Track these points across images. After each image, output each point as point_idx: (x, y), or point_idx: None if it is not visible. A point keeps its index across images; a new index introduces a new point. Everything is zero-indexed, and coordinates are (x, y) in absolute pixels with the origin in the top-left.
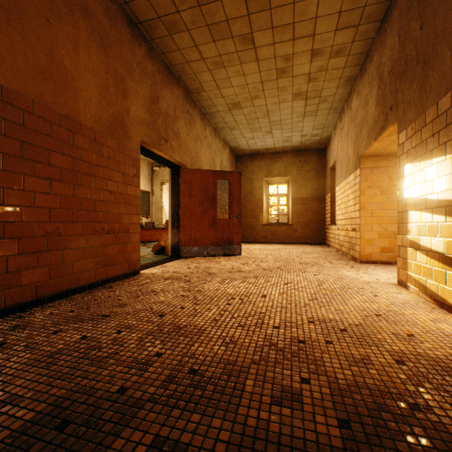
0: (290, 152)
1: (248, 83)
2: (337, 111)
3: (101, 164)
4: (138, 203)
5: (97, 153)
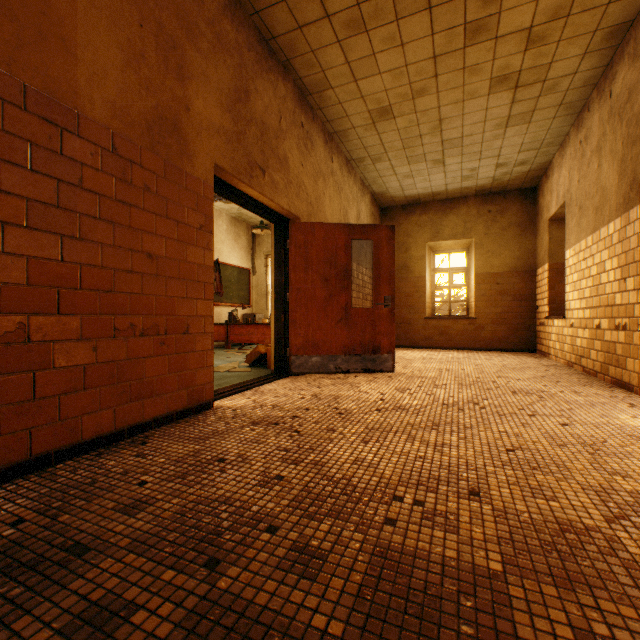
0: (473, 197)
1: (409, 63)
2: (574, 109)
3: (128, 201)
4: (209, 279)
5: (118, 178)
